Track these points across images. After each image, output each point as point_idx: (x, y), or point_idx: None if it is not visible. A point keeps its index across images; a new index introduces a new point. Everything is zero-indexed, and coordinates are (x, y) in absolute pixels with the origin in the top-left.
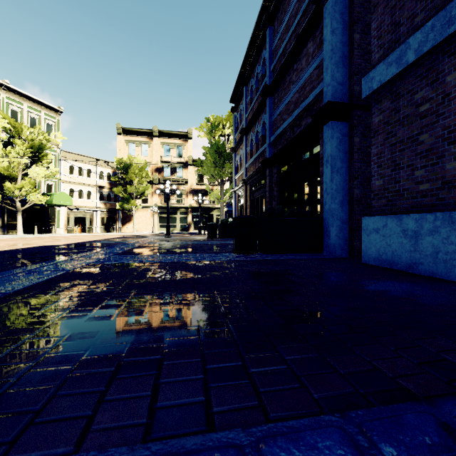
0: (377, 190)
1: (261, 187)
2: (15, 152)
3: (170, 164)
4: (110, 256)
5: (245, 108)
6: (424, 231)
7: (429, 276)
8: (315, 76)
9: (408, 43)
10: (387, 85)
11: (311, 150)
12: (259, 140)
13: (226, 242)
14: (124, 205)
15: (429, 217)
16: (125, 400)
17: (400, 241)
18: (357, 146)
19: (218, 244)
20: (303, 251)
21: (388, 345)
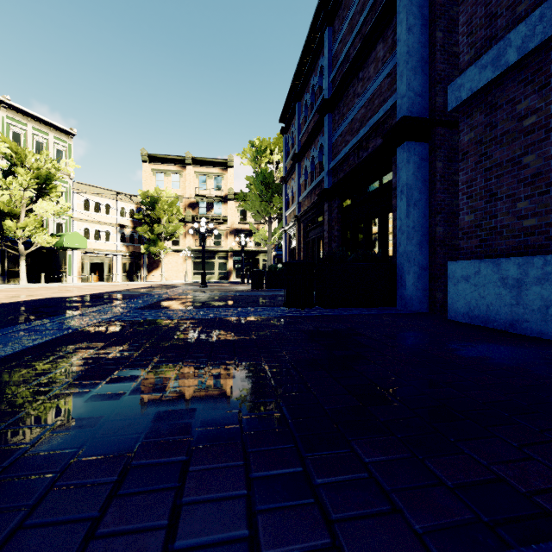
0: (467, 227)
1: (318, 226)
2: (17, 184)
3: (206, 198)
4: (129, 311)
5: (298, 129)
6: (529, 280)
7: (537, 337)
8: (386, 86)
9: (508, 39)
10: (479, 93)
11: (380, 179)
12: (316, 168)
13: (275, 293)
14: (150, 248)
15: (537, 261)
16: (129, 532)
17: (498, 292)
18: (439, 173)
19: (265, 296)
20: (371, 305)
21: (506, 439)
